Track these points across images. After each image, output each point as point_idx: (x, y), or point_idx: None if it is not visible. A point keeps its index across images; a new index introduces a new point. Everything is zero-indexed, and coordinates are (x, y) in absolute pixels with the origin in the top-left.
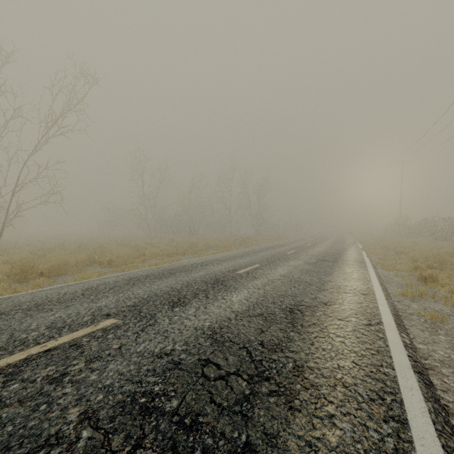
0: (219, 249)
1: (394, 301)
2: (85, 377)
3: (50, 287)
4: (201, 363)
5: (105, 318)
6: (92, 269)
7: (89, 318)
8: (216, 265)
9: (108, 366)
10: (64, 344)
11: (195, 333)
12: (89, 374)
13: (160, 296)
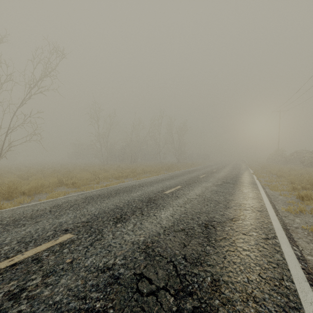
0: (152, 173)
1: (282, 216)
2: (39, 293)
3: (28, 204)
4: (136, 278)
5: (63, 233)
6: (61, 189)
7: (51, 233)
8: (149, 187)
9: (60, 281)
10: (28, 258)
11: (132, 247)
12: (43, 290)
13: (107, 213)
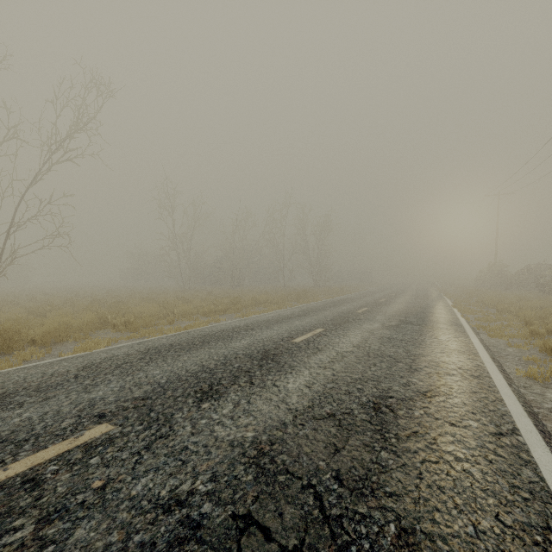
0: (269, 305)
1: (519, 386)
2: None
3: (36, 363)
4: (236, 525)
5: (95, 421)
6: (103, 333)
7: (71, 423)
8: (264, 330)
9: (74, 533)
10: (14, 478)
11: (230, 453)
12: None
13: (184, 380)
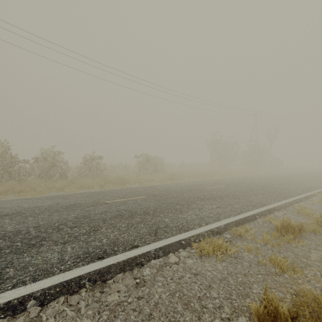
0: None
1: None
2: None
3: None
4: None
5: None
6: None
7: None
8: None
9: None
10: None
11: None
12: None
13: None
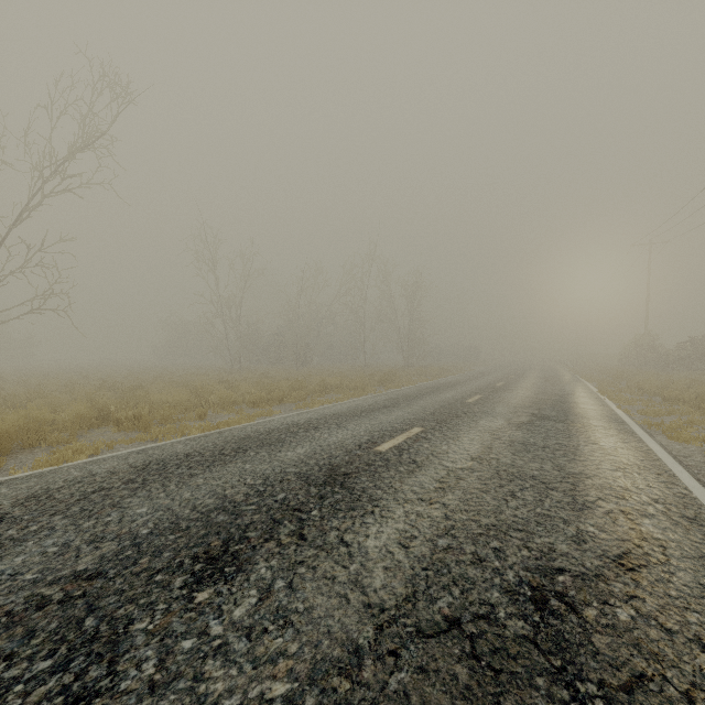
0: (344, 391)
1: None
2: None
3: None
4: None
5: None
6: (98, 433)
7: None
8: (334, 429)
9: None
10: None
11: None
12: None
13: (183, 530)
